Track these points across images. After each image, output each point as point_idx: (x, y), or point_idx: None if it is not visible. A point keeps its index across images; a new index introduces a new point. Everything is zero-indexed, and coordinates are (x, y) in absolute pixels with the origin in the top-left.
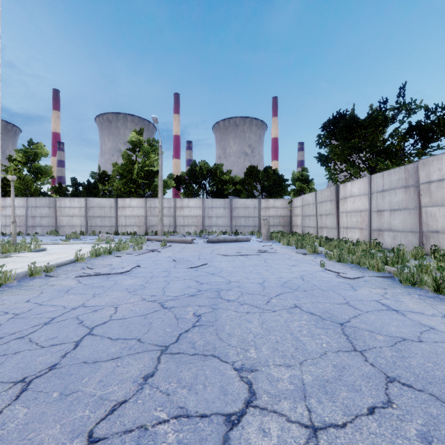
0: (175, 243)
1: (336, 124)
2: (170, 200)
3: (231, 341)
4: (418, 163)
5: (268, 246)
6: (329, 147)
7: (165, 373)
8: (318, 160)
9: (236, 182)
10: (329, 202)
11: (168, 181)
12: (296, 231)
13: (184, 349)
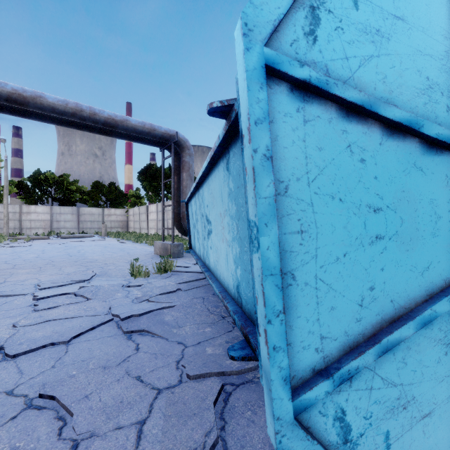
0: (34, 240)
1: (146, 172)
2: (15, 206)
3: (80, 248)
4: (167, 202)
5: (103, 238)
6: (145, 183)
7: (67, 250)
8: (142, 187)
9: (83, 191)
10: (144, 214)
11: (9, 187)
12: (131, 231)
13: (70, 249)
